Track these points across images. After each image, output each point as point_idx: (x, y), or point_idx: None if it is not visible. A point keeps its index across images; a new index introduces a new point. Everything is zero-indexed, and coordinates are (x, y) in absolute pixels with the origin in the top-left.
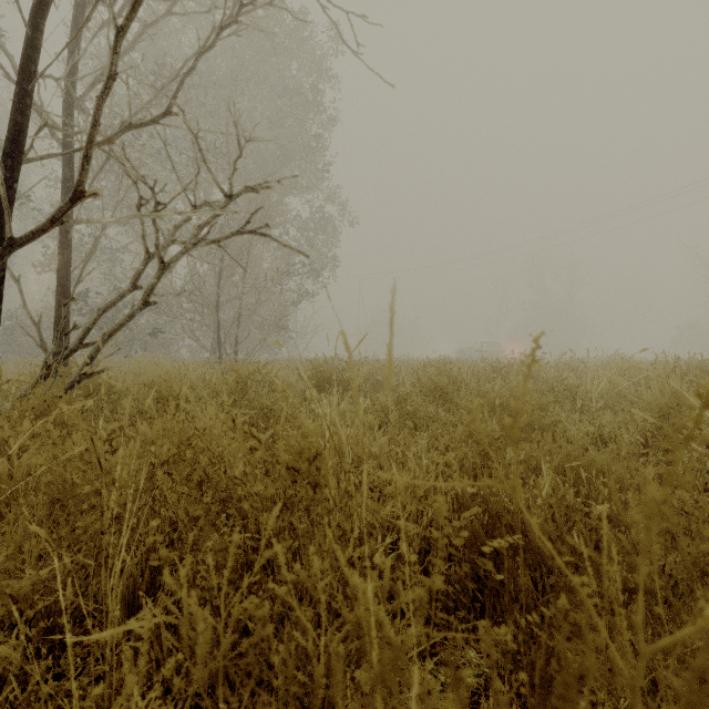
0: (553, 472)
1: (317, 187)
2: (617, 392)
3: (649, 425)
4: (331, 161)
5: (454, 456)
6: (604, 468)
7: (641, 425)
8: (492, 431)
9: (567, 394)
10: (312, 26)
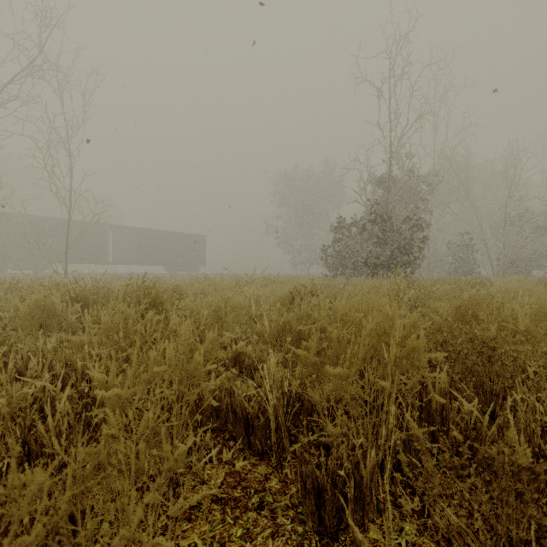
0: None
1: None
2: None
3: None
4: None
5: None
6: None
7: None
8: None
9: None
10: None
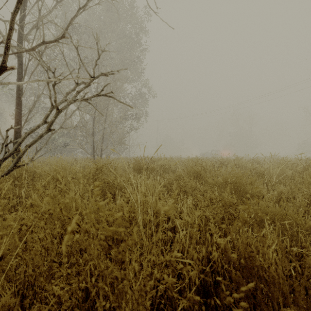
0: (307, 249)
1: (138, 81)
2: (282, 174)
3: (310, 193)
4: (145, 68)
5: (210, 212)
6: (297, 221)
7: (306, 193)
8: (231, 199)
9: (258, 175)
10: (136, 7)
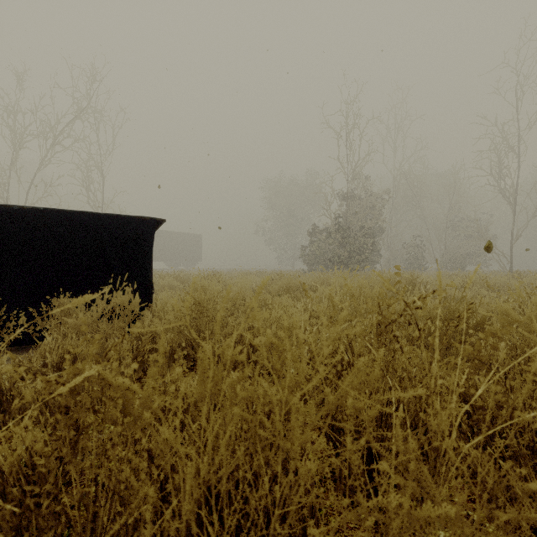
0: None
1: None
2: None
3: None
4: None
5: None
6: None
7: None
8: None
9: None
10: None
